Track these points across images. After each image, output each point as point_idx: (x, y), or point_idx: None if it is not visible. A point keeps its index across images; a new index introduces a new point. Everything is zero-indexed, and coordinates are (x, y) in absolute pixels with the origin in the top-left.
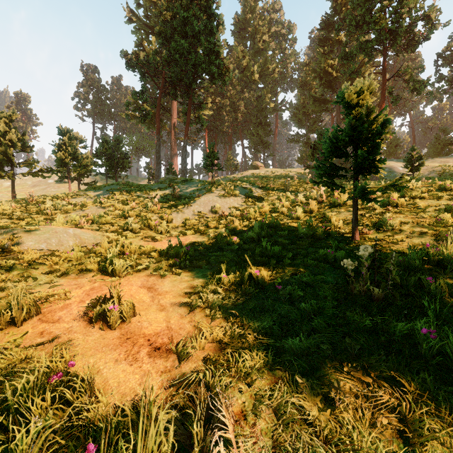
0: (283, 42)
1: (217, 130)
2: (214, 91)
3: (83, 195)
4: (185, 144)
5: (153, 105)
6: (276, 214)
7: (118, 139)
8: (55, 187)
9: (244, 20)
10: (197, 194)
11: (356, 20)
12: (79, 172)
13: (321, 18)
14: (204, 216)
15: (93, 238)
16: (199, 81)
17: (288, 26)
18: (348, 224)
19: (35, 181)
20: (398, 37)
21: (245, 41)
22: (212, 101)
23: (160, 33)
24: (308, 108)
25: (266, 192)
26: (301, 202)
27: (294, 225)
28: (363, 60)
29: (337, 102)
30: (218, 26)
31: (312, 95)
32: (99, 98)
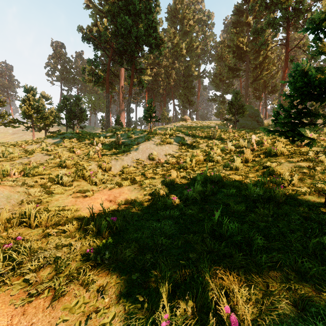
0: (204, 26)
1: (155, 92)
2: (152, 62)
3: (39, 142)
4: (129, 100)
5: (104, 70)
6: (212, 163)
7: (78, 97)
8: (29, 135)
9: (175, 9)
10: (136, 142)
11: (266, 2)
12: (42, 123)
13: (234, 6)
14: (142, 163)
15: (4, 199)
16: (141, 52)
17: (208, 14)
18: (301, 179)
19: (14, 130)
20: (300, 14)
21: (175, 25)
22: (151, 70)
23: (108, 12)
24: (224, 75)
25: (196, 139)
26: (231, 150)
27: (236, 178)
28: (266, 38)
29: (308, 28)
30: (155, 7)
31: (227, 65)
32: (65, 67)
